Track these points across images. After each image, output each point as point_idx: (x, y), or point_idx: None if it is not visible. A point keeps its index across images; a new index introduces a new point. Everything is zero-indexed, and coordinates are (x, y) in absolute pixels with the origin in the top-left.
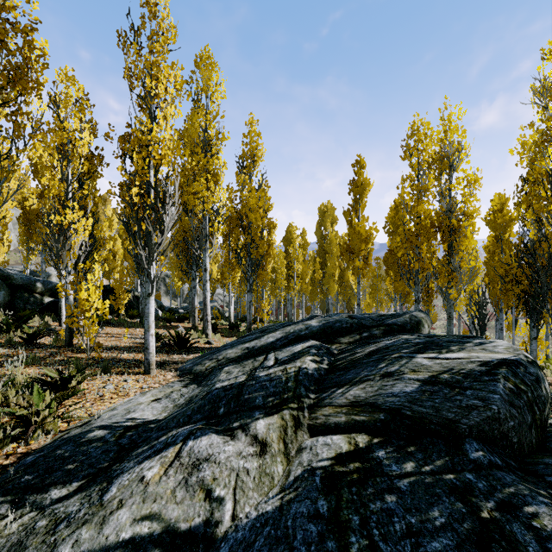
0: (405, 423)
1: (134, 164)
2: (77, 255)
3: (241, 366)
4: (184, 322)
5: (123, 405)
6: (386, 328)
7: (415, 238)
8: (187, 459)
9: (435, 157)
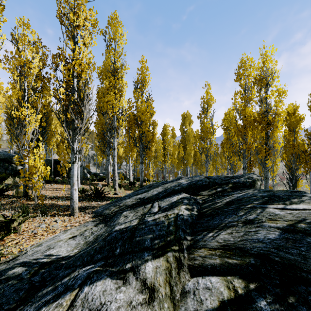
0: (275, 268)
1: (63, 73)
2: (29, 138)
3: (134, 212)
4: (102, 181)
5: (48, 242)
6: (233, 185)
7: (243, 129)
8: (80, 309)
9: (256, 78)
